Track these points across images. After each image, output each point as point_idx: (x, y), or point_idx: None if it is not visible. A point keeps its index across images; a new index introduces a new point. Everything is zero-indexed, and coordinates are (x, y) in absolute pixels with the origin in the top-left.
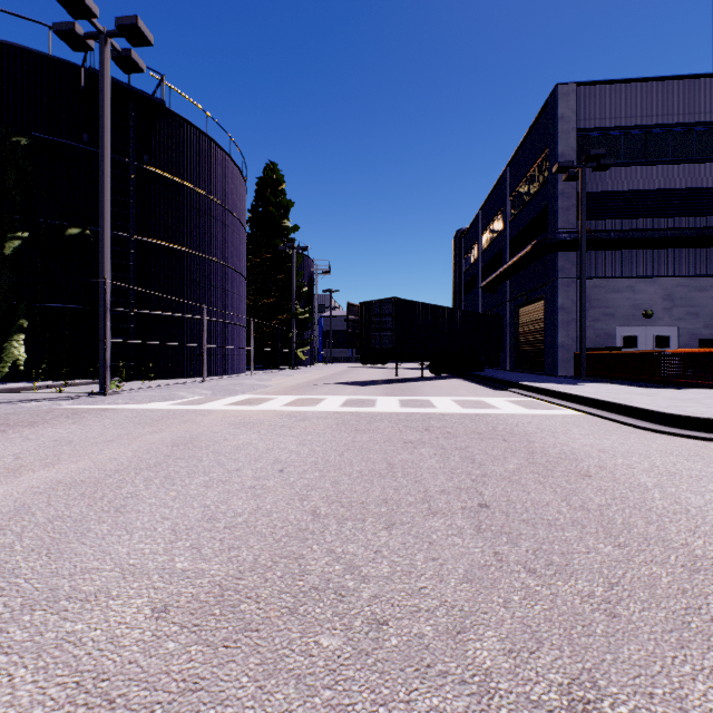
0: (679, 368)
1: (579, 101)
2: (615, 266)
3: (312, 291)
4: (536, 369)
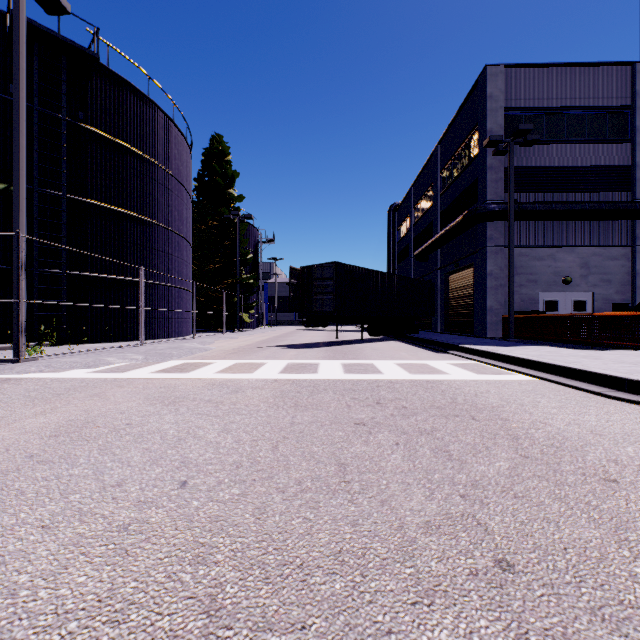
0: (606, 330)
1: (506, 82)
2: (538, 236)
3: (257, 258)
4: (465, 331)
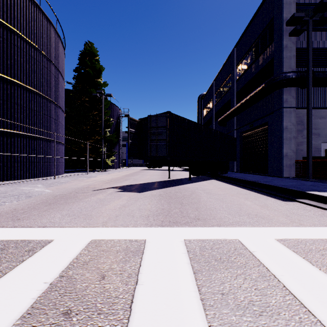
0: None
1: None
2: (320, 100)
3: (119, 126)
4: (258, 171)
